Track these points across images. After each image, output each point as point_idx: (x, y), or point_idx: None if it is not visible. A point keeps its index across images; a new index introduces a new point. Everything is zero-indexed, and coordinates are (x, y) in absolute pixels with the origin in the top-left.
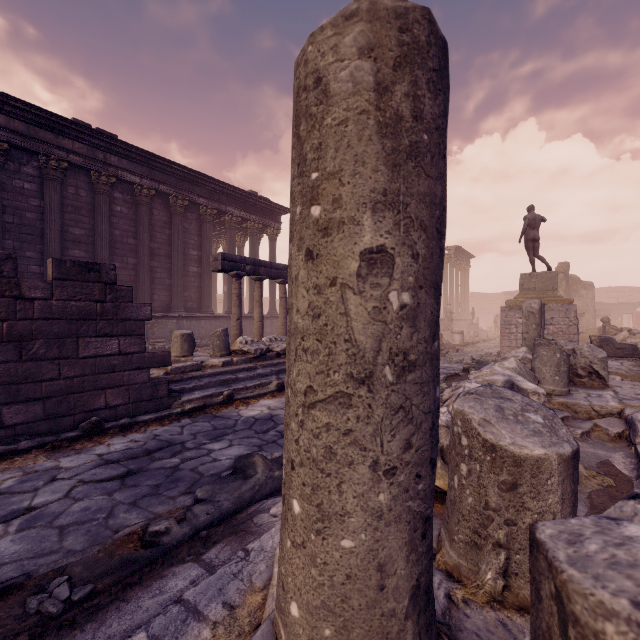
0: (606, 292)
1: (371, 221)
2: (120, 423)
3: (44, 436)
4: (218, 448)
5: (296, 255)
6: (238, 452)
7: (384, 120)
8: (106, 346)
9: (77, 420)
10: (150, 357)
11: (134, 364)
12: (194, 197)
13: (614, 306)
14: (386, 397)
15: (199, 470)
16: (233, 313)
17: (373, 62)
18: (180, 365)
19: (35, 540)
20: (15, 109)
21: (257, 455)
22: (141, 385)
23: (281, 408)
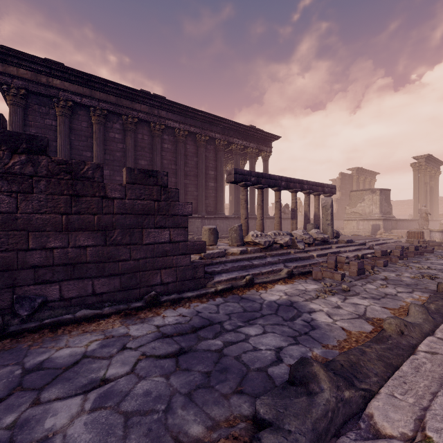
0: None
1: None
2: (171, 298)
3: (120, 303)
4: (253, 333)
5: None
6: (275, 342)
7: None
8: (161, 235)
9: (142, 292)
10: (191, 245)
11: (180, 250)
12: (212, 134)
13: None
14: None
15: (243, 360)
16: (242, 214)
17: None
18: (210, 252)
19: (103, 429)
20: (110, 88)
21: (315, 363)
22: (185, 267)
23: (297, 295)
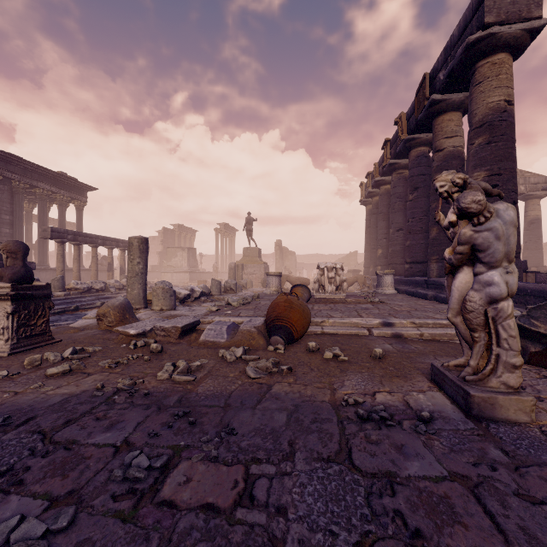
0: (311, 257)
1: (138, 259)
2: None
3: None
4: None
5: (129, 261)
6: None
7: (140, 249)
8: None
9: None
10: None
11: None
12: (8, 173)
13: (309, 265)
14: (140, 276)
15: None
16: (58, 266)
17: (138, 243)
18: None
19: None
20: None
21: None
22: None
23: None
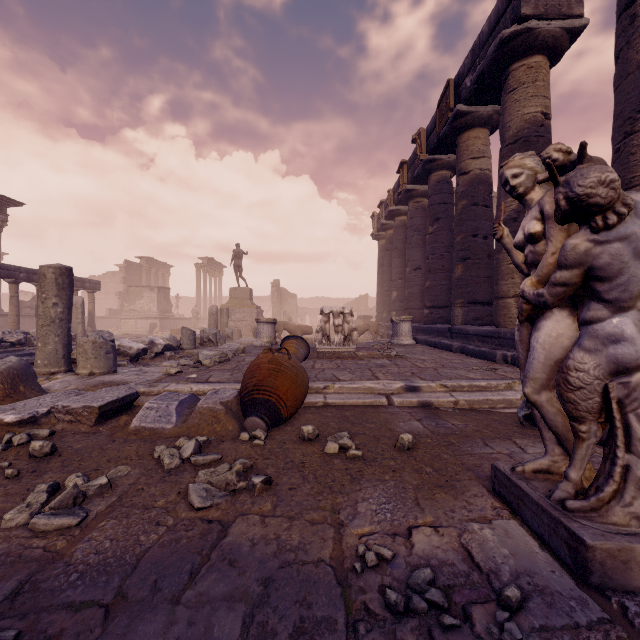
0: (316, 300)
1: (55, 298)
2: None
3: None
4: None
5: (40, 302)
6: None
7: (57, 284)
8: None
9: None
10: None
11: None
12: None
13: (313, 310)
14: (58, 325)
15: None
16: None
17: (55, 275)
18: None
19: None
20: None
21: None
22: None
23: None
